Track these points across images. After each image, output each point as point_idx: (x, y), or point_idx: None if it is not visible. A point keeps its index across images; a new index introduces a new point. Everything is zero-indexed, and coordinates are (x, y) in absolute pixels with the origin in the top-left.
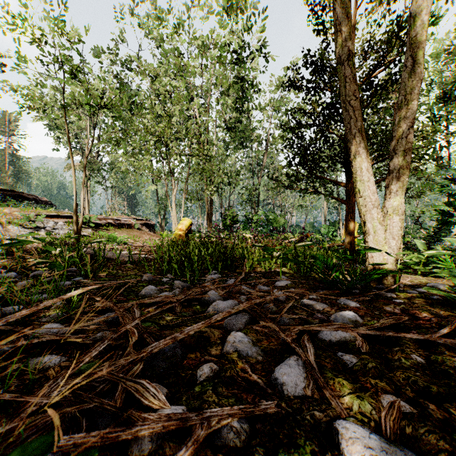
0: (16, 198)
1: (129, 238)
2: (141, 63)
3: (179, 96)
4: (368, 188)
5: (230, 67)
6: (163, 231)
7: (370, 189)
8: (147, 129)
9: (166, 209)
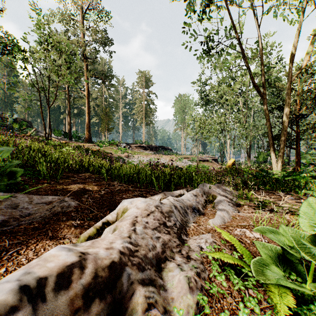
0: (163, 149)
1: (210, 166)
2: (212, 87)
3: (230, 99)
4: (273, 157)
5: (259, 77)
6: (222, 162)
7: (273, 157)
8: (215, 121)
9: (224, 150)
